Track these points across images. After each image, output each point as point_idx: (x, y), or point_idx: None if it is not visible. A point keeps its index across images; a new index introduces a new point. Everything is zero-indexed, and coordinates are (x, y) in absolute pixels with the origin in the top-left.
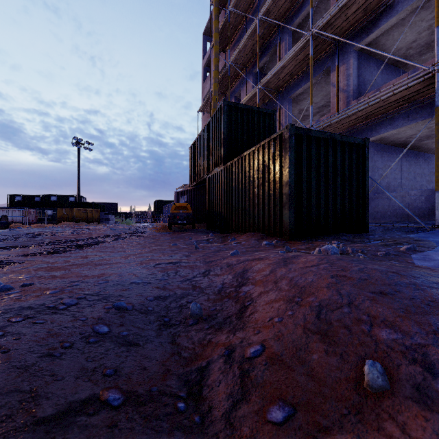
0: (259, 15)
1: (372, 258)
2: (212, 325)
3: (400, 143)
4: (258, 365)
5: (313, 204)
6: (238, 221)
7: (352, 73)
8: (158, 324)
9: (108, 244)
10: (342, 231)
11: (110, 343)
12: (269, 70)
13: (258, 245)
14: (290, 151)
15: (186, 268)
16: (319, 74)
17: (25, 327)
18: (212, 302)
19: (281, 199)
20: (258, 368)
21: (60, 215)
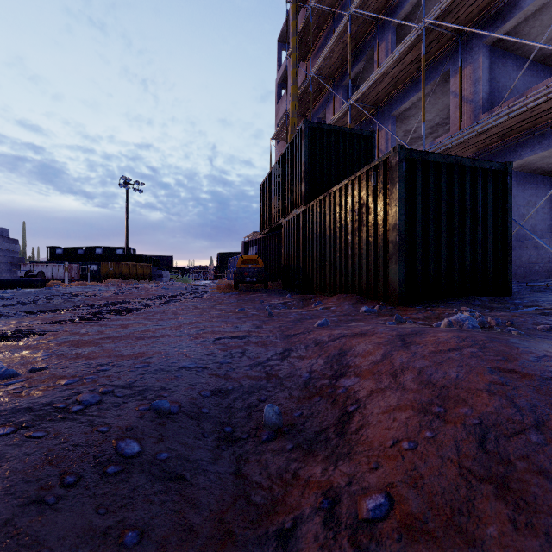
0: (351, 8)
1: (531, 336)
2: (299, 443)
3: (551, 170)
4: (385, 539)
5: (431, 256)
6: (324, 279)
7: (481, 75)
8: (215, 437)
9: (156, 308)
10: (473, 293)
11: (138, 475)
12: (364, 81)
13: (354, 312)
14: (399, 183)
15: (256, 345)
16: (433, 81)
17: (13, 445)
18: (297, 403)
19: (386, 248)
20: (387, 547)
21: (105, 270)
